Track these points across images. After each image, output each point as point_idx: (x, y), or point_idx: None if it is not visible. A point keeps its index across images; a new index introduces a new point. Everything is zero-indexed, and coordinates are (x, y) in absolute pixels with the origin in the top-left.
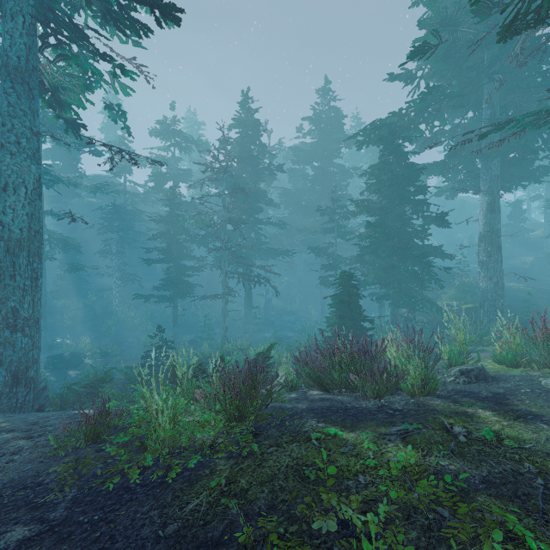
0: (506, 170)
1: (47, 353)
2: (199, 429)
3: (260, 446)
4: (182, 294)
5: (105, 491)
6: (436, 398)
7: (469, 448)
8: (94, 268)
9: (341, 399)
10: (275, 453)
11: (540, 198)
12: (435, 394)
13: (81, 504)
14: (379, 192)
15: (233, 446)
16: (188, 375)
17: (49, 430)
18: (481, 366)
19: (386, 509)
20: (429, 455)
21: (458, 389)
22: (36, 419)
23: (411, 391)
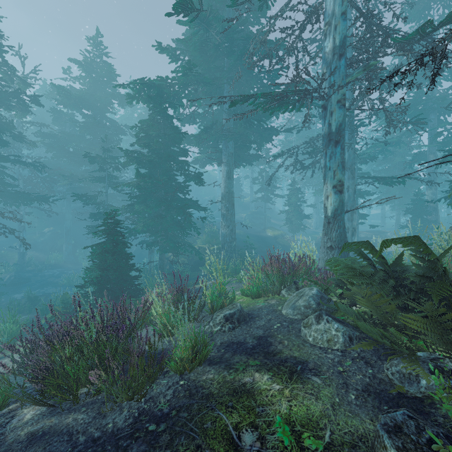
0: (236, 152)
1: None
2: None
3: None
4: None
5: None
6: (209, 366)
7: None
8: None
9: (72, 422)
10: None
11: (249, 177)
12: (206, 360)
13: None
14: (148, 147)
15: None
16: None
17: None
18: (240, 307)
19: None
20: None
21: (226, 342)
22: None
23: (180, 368)
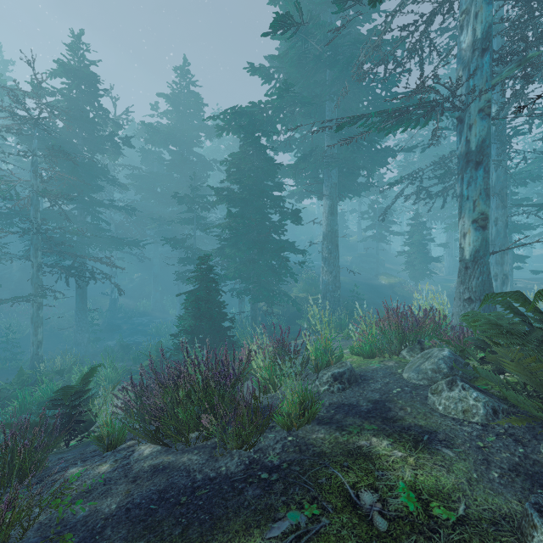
0: (340, 181)
1: None
2: None
3: None
4: None
5: None
6: (318, 426)
7: None
8: None
9: (188, 461)
10: None
11: (356, 211)
12: (314, 419)
13: None
14: (240, 183)
15: None
16: None
17: None
18: (351, 366)
19: None
20: None
21: (336, 403)
22: None
23: (288, 424)
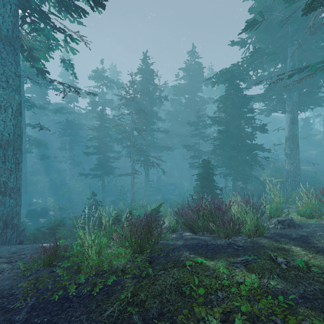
0: (301, 99)
1: (27, 208)
2: (115, 258)
3: (153, 270)
4: (107, 173)
5: (53, 300)
6: (264, 238)
7: (289, 273)
8: (55, 158)
9: (204, 238)
10: (163, 275)
11: (321, 116)
12: (263, 236)
13: (36, 309)
14: (225, 112)
15: (136, 270)
16: (109, 222)
17: (22, 257)
18: (291, 218)
19: (240, 322)
20: (263, 277)
21: (277, 232)
22: (16, 250)
23: (248, 234)
